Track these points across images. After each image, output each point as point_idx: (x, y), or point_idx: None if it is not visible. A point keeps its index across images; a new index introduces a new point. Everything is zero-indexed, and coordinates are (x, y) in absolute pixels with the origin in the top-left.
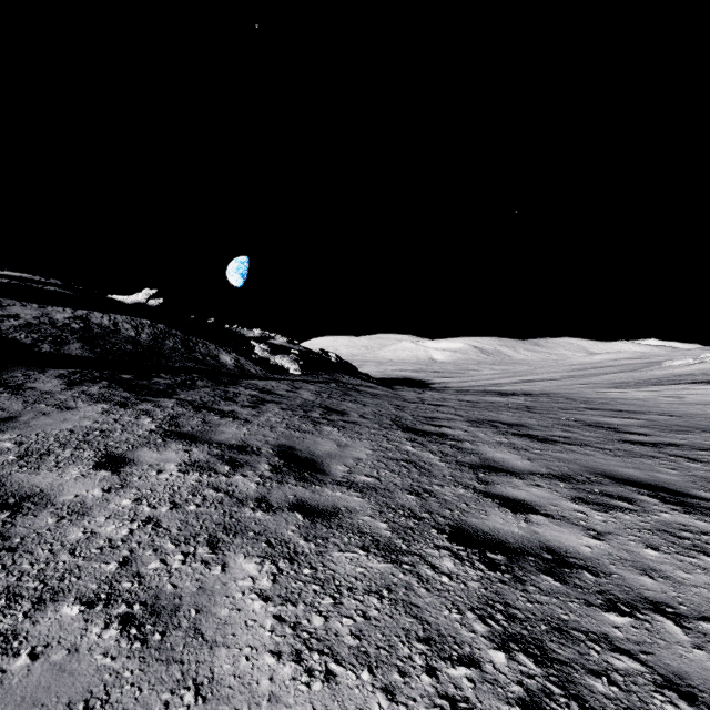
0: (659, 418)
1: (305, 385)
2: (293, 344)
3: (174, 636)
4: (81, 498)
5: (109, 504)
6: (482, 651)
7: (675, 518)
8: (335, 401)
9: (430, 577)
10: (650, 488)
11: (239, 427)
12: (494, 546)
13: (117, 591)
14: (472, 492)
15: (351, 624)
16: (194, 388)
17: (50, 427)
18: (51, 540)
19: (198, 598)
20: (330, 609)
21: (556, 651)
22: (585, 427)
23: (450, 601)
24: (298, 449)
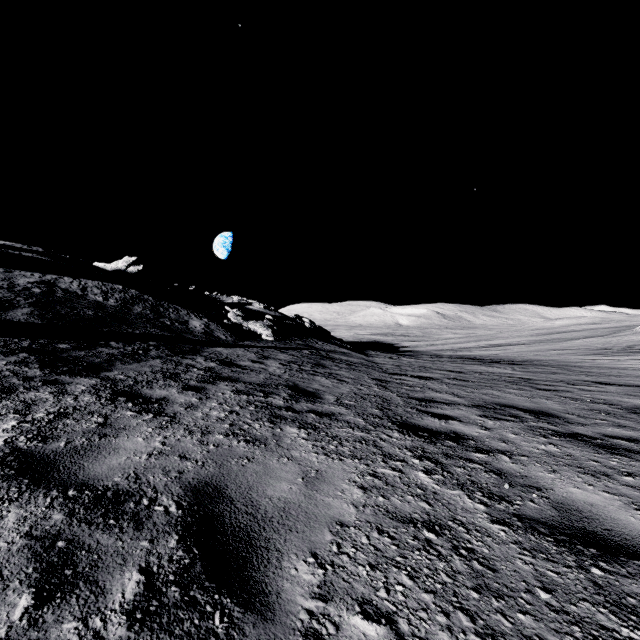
0: None
1: (275, 353)
2: (269, 310)
3: None
4: None
5: None
6: None
7: None
8: (306, 374)
9: None
10: None
11: (150, 435)
12: None
13: None
14: None
15: None
16: (141, 360)
17: None
18: None
19: None
20: None
21: None
22: (633, 416)
23: None
24: (230, 498)
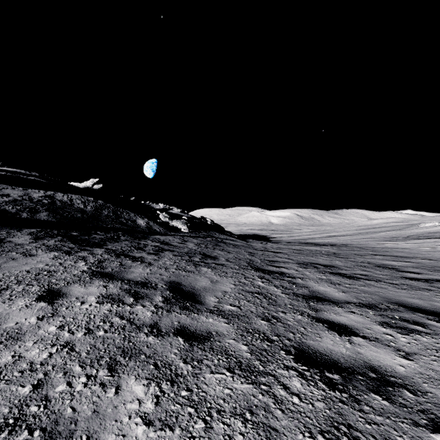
0: (424, 261)
1: (191, 239)
2: (184, 213)
3: None
4: (19, 325)
5: (39, 330)
6: None
7: None
8: (210, 249)
9: (284, 398)
10: (434, 315)
11: (144, 268)
12: (330, 366)
13: (23, 416)
14: (307, 317)
15: None
16: (118, 241)
17: (14, 269)
18: None
19: (91, 423)
20: (201, 434)
21: None
22: (376, 268)
23: (303, 424)
24: (184, 285)
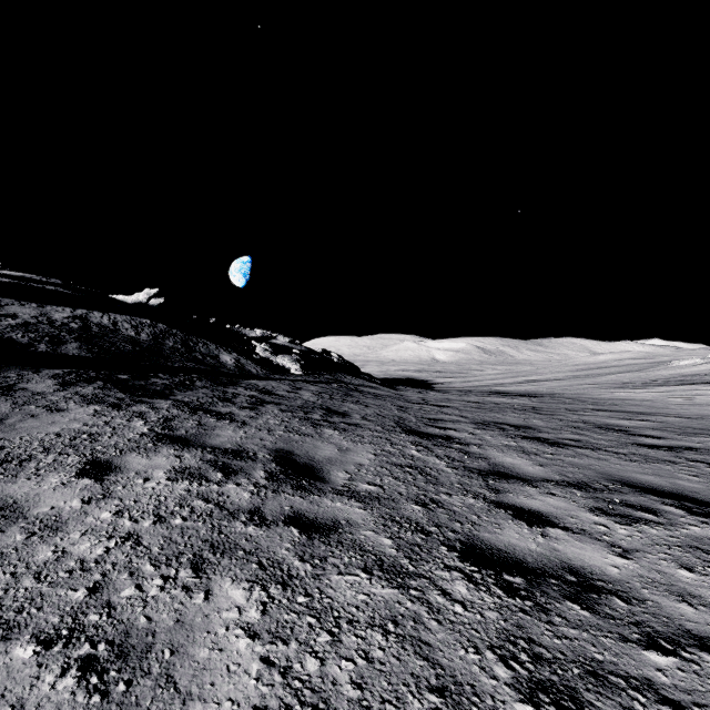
0: (671, 420)
1: (306, 385)
2: (295, 344)
3: (142, 686)
4: (57, 511)
5: (87, 517)
6: (506, 705)
7: (706, 532)
8: (337, 401)
9: (442, 606)
10: (674, 497)
11: (235, 430)
12: (511, 566)
13: (81, 626)
14: (482, 501)
15: (351, 668)
16: (192, 389)
17: (36, 430)
18: (16, 561)
19: (174, 635)
20: (326, 649)
21: (594, 704)
22: (595, 430)
23: (466, 637)
24: (297, 454)
